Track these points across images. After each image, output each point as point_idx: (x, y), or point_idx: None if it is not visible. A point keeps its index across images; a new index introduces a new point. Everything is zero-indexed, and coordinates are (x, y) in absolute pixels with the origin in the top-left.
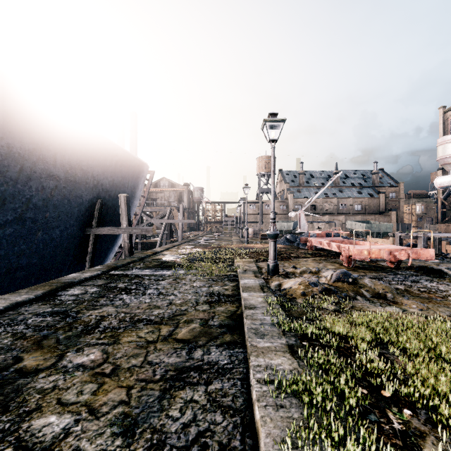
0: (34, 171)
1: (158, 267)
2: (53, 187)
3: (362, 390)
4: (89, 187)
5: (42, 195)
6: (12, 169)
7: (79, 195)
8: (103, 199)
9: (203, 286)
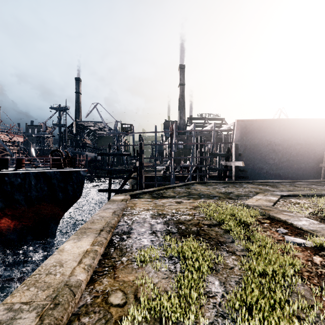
0: (292, 144)
1: None
2: (300, 148)
3: None
4: (319, 144)
5: (295, 151)
6: (284, 145)
7: (313, 149)
8: None
9: None
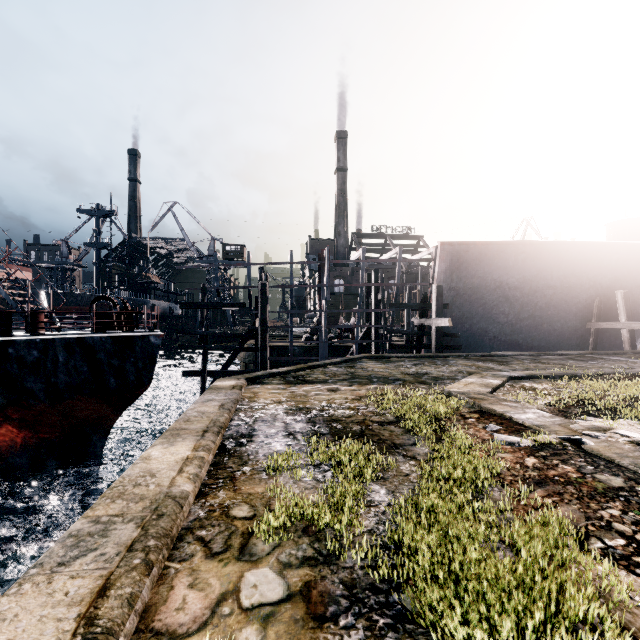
0: (538, 287)
1: (637, 358)
2: (552, 294)
3: (601, 379)
4: (585, 288)
5: (544, 300)
6: (525, 288)
7: (574, 296)
8: (603, 295)
9: (638, 366)
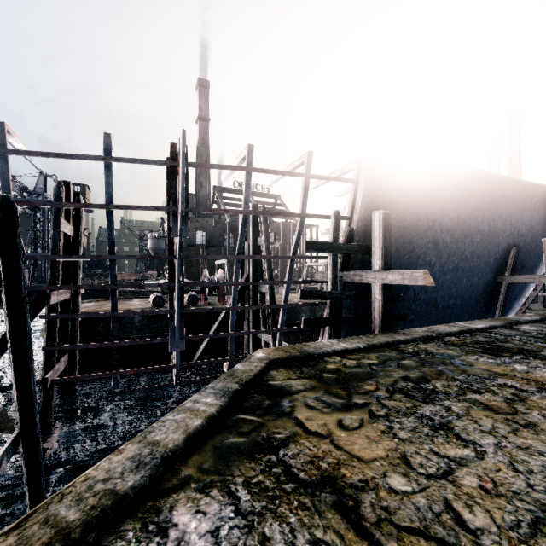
0: (469, 230)
1: None
2: (478, 241)
3: None
4: (506, 235)
5: (470, 248)
6: (456, 232)
7: (496, 245)
8: (517, 245)
9: None
